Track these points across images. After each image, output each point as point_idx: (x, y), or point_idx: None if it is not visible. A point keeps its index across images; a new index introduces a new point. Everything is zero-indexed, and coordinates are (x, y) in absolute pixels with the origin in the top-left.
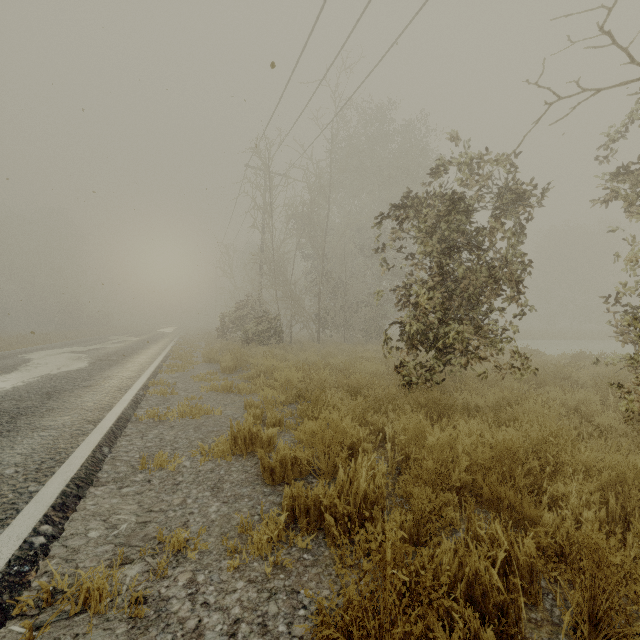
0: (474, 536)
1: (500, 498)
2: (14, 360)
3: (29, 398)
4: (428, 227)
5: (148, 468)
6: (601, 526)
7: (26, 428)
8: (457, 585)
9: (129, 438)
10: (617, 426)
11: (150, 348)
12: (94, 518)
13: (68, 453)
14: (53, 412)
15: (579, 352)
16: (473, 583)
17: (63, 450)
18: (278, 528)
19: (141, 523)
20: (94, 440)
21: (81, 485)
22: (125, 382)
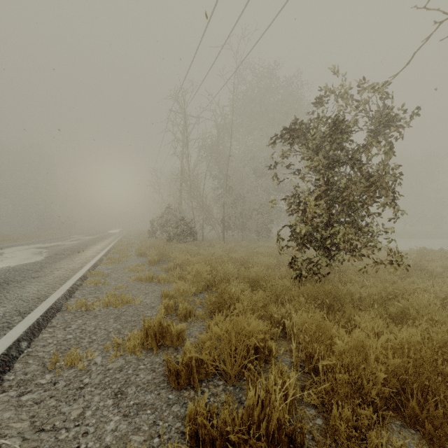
0: None
1: (447, 438)
2: None
3: None
4: (314, 146)
5: (58, 366)
6: None
7: None
8: None
9: (52, 329)
10: None
11: (98, 244)
12: None
13: None
14: None
15: (423, 248)
16: None
17: None
18: None
19: None
20: (15, 334)
21: None
22: (68, 273)
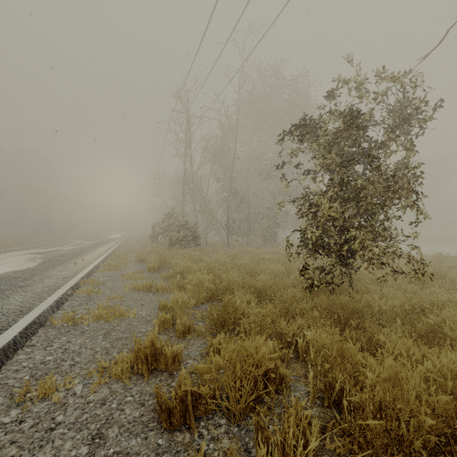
0: None
1: None
2: None
3: None
4: (326, 144)
5: (29, 398)
6: None
7: None
8: None
9: (30, 349)
10: None
11: (96, 250)
12: None
13: None
14: None
15: (439, 254)
16: None
17: None
18: None
19: None
20: None
21: None
22: (59, 281)
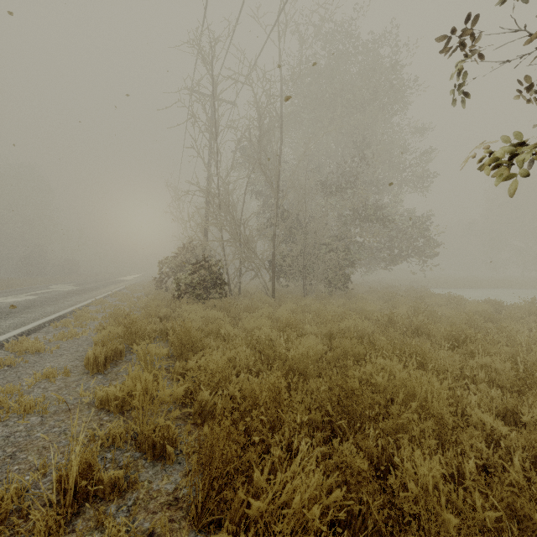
0: None
1: None
2: None
3: None
4: None
5: None
6: None
7: None
8: None
9: None
10: None
11: (58, 303)
12: None
13: None
14: None
15: None
16: None
17: None
18: None
19: None
20: None
21: None
22: None
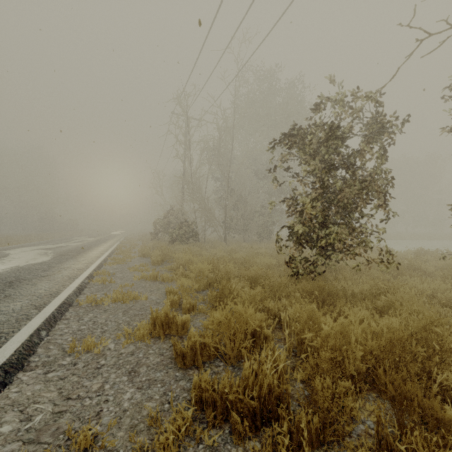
0: (386, 442)
1: (404, 395)
2: None
3: None
4: (311, 151)
5: (77, 351)
6: None
7: None
8: None
9: (67, 321)
10: None
11: (101, 246)
12: (12, 408)
13: (7, 338)
14: (8, 298)
15: (420, 249)
16: None
17: (4, 335)
18: (185, 422)
19: (56, 413)
20: (34, 324)
21: (10, 371)
22: (75, 272)
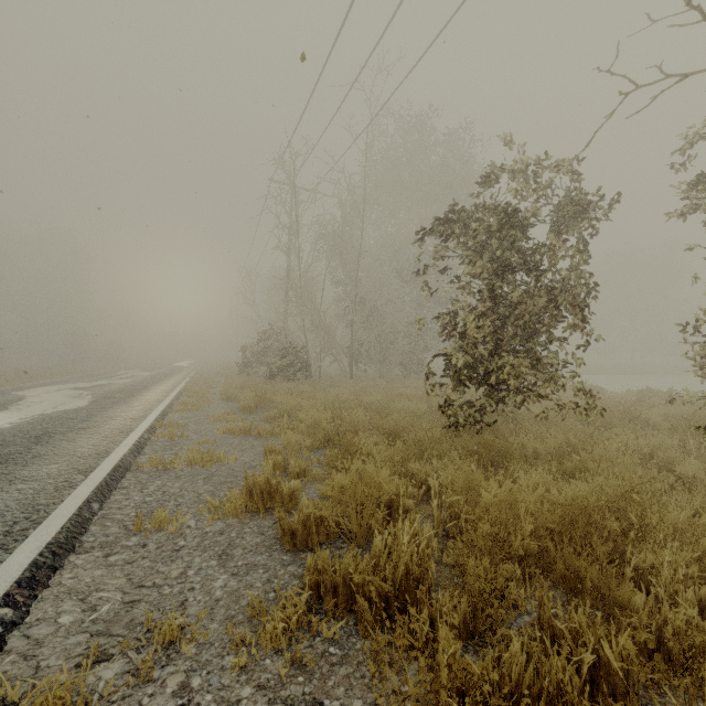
0: (548, 627)
1: (578, 575)
2: (6, 398)
3: (14, 442)
4: (477, 244)
5: (144, 529)
6: (702, 607)
7: (3, 479)
8: (532, 701)
9: (126, 491)
10: (703, 477)
11: (162, 384)
12: (69, 597)
13: (48, 511)
14: (39, 459)
15: (646, 389)
16: (554, 700)
17: (43, 507)
18: (298, 611)
19: (128, 603)
20: (82, 494)
21: (59, 552)
22: (128, 423)
